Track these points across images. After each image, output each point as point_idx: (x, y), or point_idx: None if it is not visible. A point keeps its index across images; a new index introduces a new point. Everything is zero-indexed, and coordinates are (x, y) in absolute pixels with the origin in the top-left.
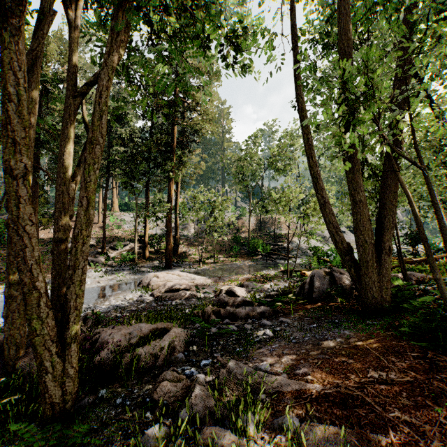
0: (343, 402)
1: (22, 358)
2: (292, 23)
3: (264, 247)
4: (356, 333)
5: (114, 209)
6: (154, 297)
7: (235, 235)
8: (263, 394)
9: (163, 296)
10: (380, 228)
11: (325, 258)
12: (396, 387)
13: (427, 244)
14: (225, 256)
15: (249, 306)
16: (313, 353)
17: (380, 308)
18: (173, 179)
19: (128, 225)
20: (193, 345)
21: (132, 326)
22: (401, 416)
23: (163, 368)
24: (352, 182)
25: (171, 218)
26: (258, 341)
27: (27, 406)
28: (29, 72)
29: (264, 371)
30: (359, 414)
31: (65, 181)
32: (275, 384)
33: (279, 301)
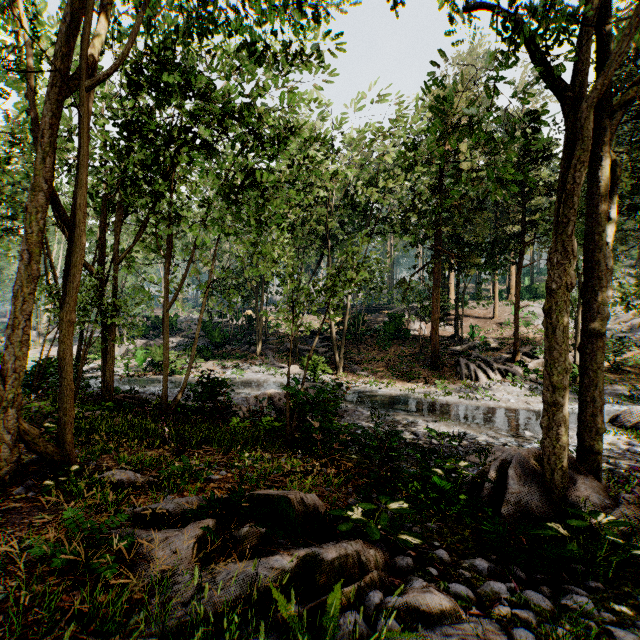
0: None
1: (570, 490)
2: None
3: None
4: None
5: (512, 298)
6: None
7: None
8: None
9: None
10: None
11: None
12: None
13: None
14: None
15: None
16: None
17: None
18: None
19: (541, 320)
20: None
21: None
22: None
23: None
24: None
25: None
26: None
27: (637, 571)
28: (574, 101)
29: None
30: None
31: (602, 246)
32: None
33: None
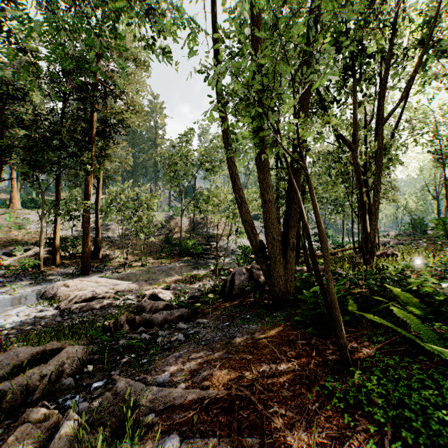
0: (232, 405)
1: None
2: (214, 22)
3: (196, 247)
4: (262, 327)
5: (15, 206)
6: (60, 311)
7: (167, 236)
8: (152, 414)
9: (73, 308)
10: (287, 226)
11: (252, 256)
12: (281, 379)
13: (309, 239)
14: (155, 258)
15: (169, 310)
16: (218, 354)
17: (286, 300)
18: (92, 172)
19: (34, 225)
20: (92, 364)
21: (5, 353)
22: (279, 410)
23: (38, 402)
24: (262, 182)
25: (89, 218)
26: (167, 349)
27: None
28: None
29: (162, 383)
30: (242, 417)
31: None
32: (169, 398)
33: (200, 301)
